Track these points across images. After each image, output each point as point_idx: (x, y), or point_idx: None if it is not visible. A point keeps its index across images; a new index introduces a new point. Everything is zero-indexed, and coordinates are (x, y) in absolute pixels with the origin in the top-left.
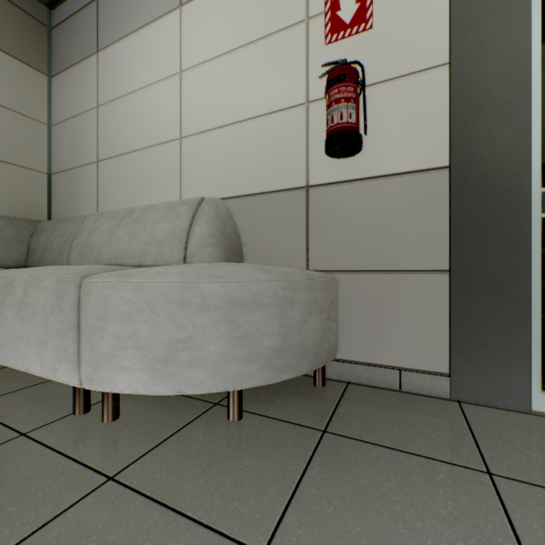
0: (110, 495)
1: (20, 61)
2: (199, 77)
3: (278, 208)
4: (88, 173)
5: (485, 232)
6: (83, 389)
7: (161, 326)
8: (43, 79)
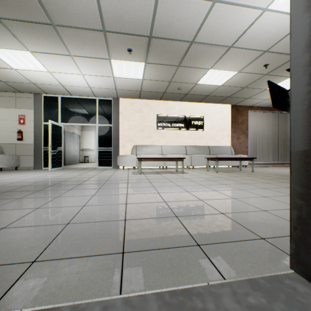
0: None
1: None
2: None
3: (11, 146)
4: None
5: (38, 151)
6: None
7: None
8: None
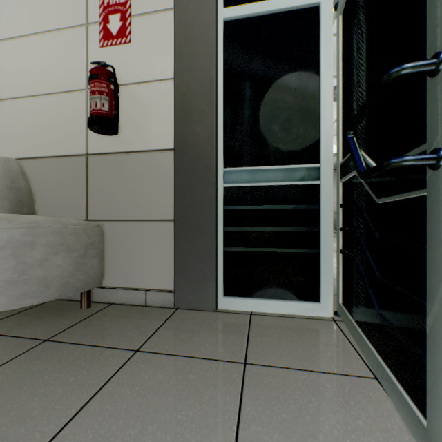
0: None
1: None
2: (1, 51)
3: (65, 169)
4: None
5: (193, 195)
6: None
7: None
8: None
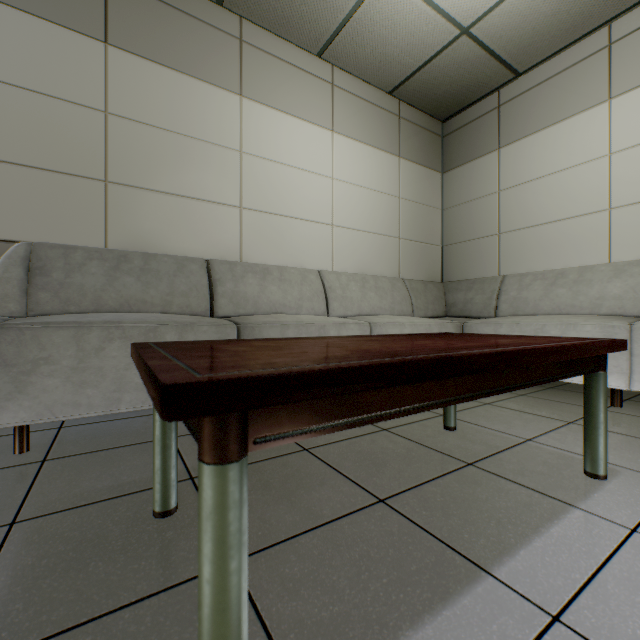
0: None
1: (430, 170)
2: (636, 156)
3: None
4: (487, 243)
5: None
6: (620, 392)
7: None
8: (439, 177)
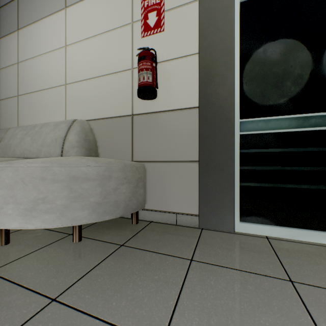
0: None
1: None
2: (76, 50)
3: (117, 126)
4: (13, 102)
5: (214, 141)
6: None
7: (29, 191)
8: None
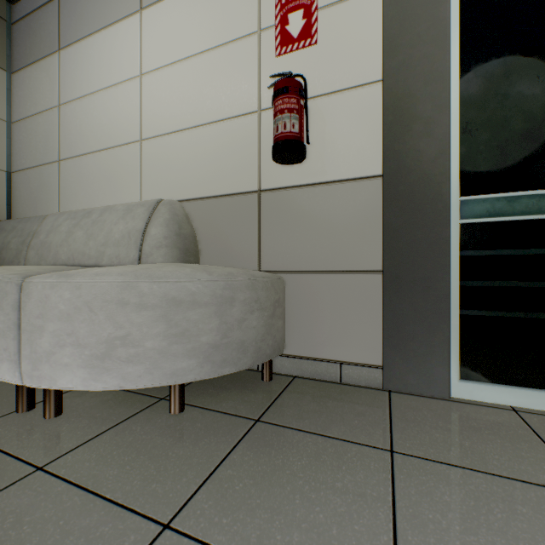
0: (35, 483)
1: None
2: (159, 81)
3: (232, 210)
4: (50, 172)
5: (412, 236)
6: (27, 387)
7: (99, 324)
8: (2, 75)
